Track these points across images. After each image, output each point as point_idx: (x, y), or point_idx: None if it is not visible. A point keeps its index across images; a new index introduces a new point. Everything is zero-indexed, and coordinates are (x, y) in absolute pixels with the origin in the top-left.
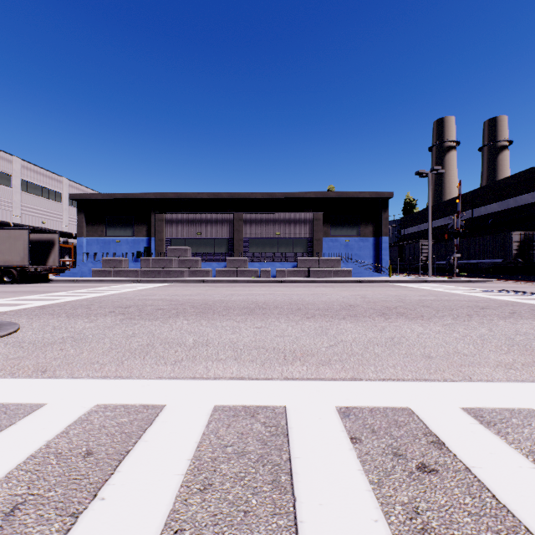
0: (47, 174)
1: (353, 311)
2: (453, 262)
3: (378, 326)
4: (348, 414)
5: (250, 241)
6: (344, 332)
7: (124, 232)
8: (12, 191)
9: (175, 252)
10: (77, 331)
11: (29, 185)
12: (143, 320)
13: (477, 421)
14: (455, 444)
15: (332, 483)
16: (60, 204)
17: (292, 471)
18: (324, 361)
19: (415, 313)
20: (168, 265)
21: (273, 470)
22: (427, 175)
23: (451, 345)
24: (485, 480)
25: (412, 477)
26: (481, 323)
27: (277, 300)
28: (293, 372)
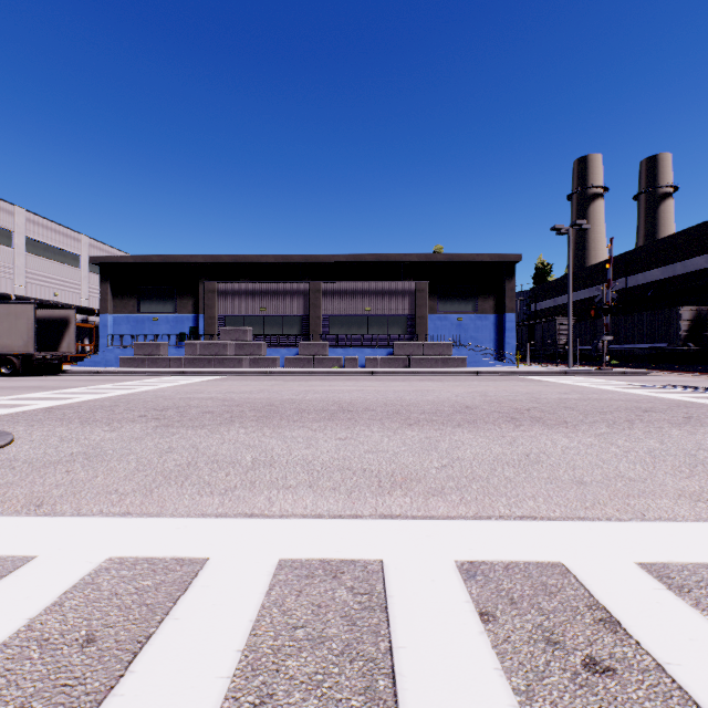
0: (60, 230)
1: (470, 415)
2: (602, 348)
3: (506, 437)
4: (473, 573)
5: (331, 319)
6: (461, 445)
7: (164, 308)
8: (13, 252)
9: (231, 334)
10: (92, 444)
11: (37, 244)
12: (184, 428)
13: (663, 585)
14: (635, 623)
15: (456, 693)
16: (78, 270)
17: (395, 670)
18: (435, 489)
19: (555, 418)
20: (221, 351)
21: (366, 669)
22: (567, 231)
23: (611, 465)
24: (689, 687)
25: (578, 682)
26: (647, 432)
27: (367, 399)
28: (392, 506)
